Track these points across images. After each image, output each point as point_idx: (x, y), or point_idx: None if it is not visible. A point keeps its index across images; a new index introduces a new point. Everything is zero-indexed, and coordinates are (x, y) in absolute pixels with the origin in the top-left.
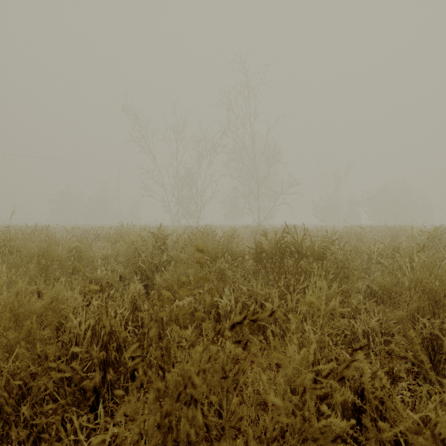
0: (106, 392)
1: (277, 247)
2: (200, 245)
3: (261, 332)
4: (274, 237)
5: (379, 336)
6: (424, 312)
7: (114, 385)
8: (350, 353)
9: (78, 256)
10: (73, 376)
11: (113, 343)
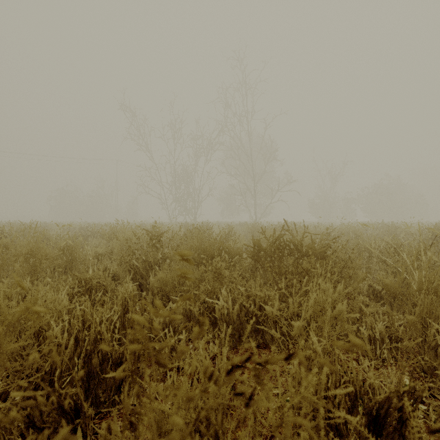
0: (91, 405)
1: (276, 245)
2: (185, 251)
3: (260, 336)
4: (273, 235)
5: (387, 341)
6: (436, 316)
7: (100, 397)
8: (355, 359)
9: (70, 254)
10: (49, 393)
11: (98, 352)
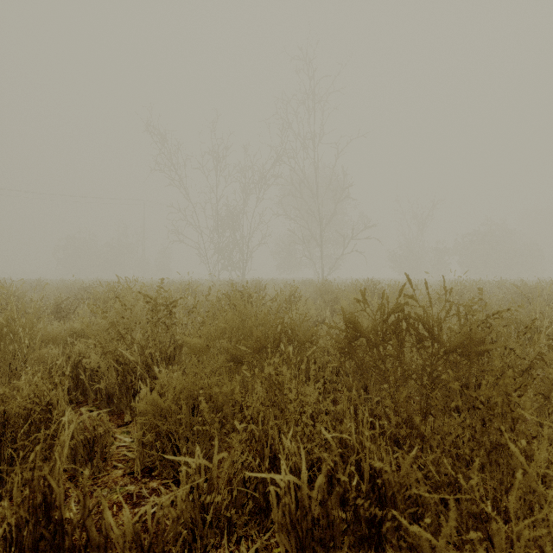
0: None
1: (391, 328)
2: None
3: (371, 550)
4: (384, 309)
5: None
6: None
7: None
8: None
9: (10, 337)
10: None
11: None
